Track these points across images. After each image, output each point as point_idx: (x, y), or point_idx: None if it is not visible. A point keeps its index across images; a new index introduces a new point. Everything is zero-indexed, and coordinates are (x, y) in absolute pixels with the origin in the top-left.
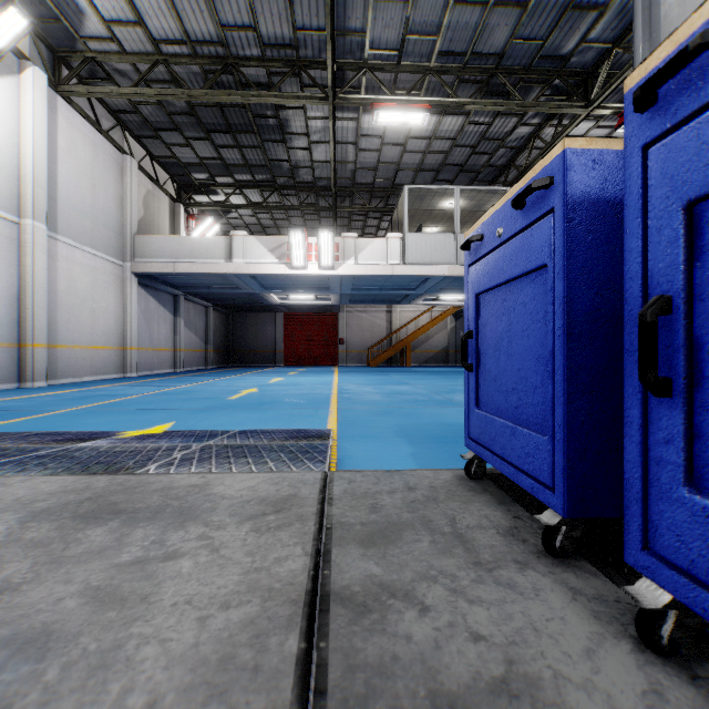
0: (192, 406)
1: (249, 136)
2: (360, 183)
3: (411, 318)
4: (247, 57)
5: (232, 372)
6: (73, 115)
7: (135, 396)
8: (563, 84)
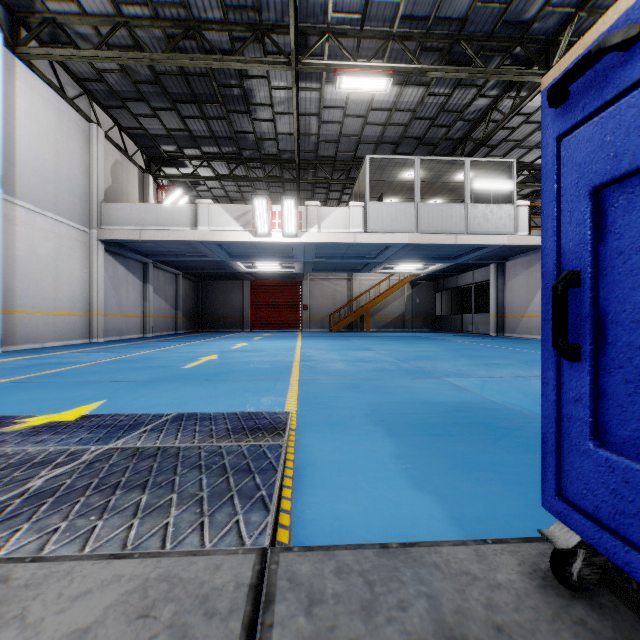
0: (138, 377)
1: (215, 107)
2: (323, 156)
3: (370, 286)
4: (209, 21)
5: (199, 337)
6: (34, 80)
7: (85, 364)
8: (523, 53)
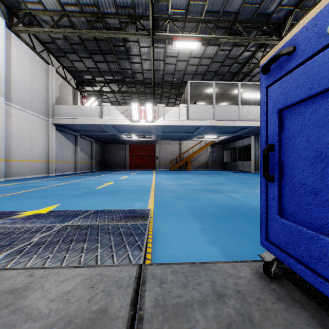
0: (74, 192)
1: (111, 56)
2: (166, 81)
3: (190, 147)
4: (109, 13)
5: (103, 173)
6: (20, 43)
7: (47, 186)
8: (267, 29)
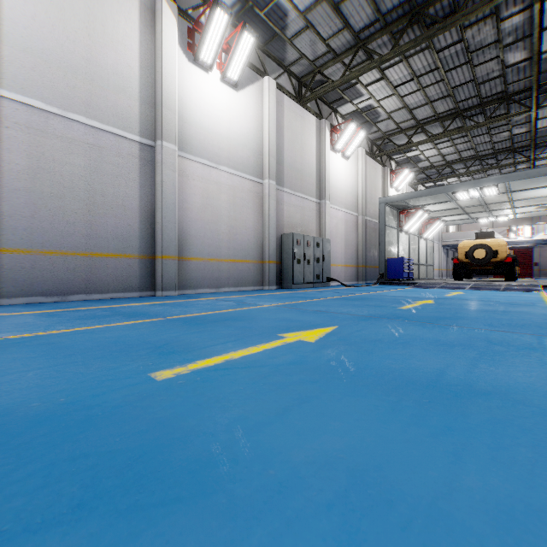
0: None
1: None
2: None
3: None
4: None
5: None
6: None
7: None
8: None
